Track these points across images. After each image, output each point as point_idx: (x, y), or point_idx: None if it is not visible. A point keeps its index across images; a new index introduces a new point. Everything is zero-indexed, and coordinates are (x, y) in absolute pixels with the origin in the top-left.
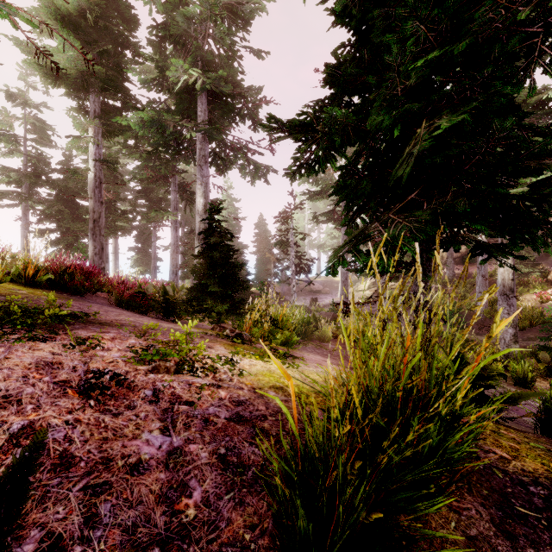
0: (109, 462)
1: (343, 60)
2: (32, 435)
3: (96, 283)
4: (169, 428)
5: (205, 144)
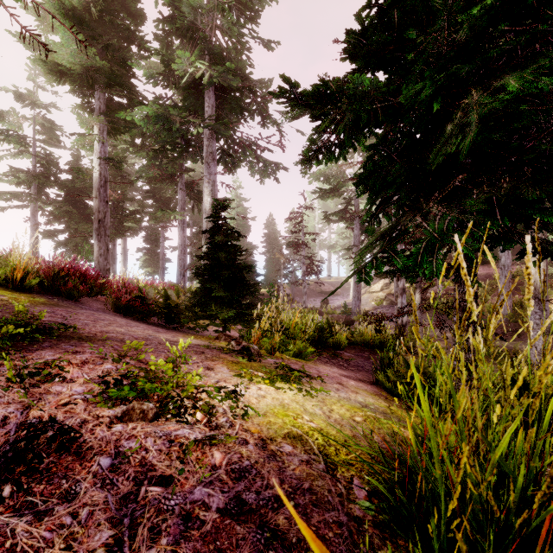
0: None
1: (368, 26)
2: None
3: (94, 286)
4: (124, 540)
5: (213, 140)
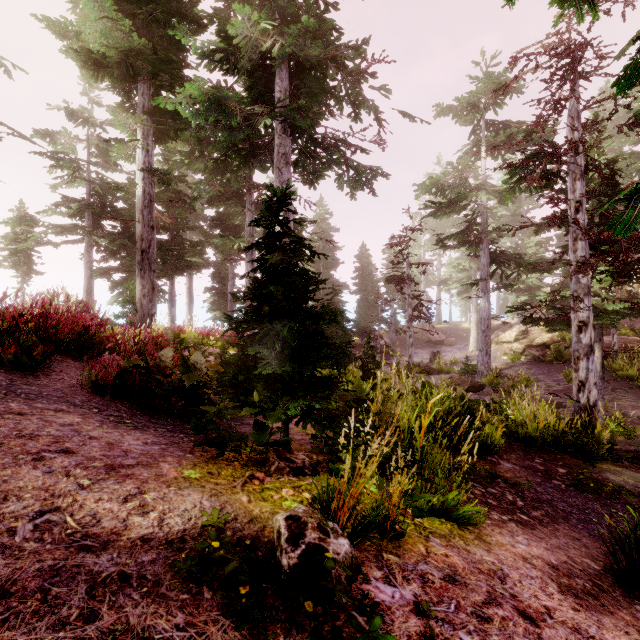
0: None
1: None
2: None
3: (91, 343)
4: None
5: (286, 137)
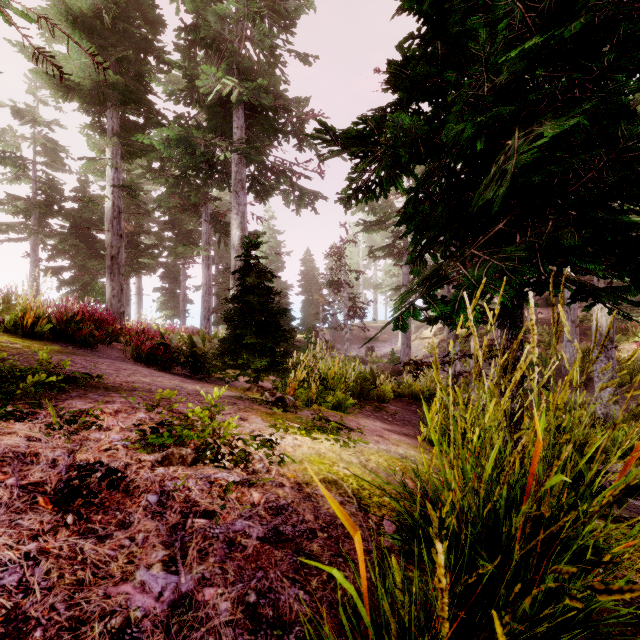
0: (80, 627)
1: (411, 57)
2: None
3: (110, 332)
4: (177, 558)
5: (242, 166)
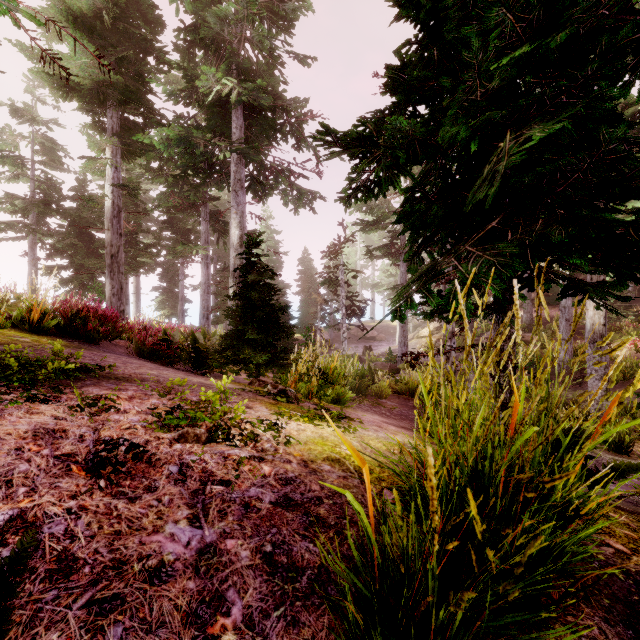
0: (121, 566)
1: (408, 61)
2: (23, 529)
3: (113, 329)
4: (200, 516)
5: (241, 166)
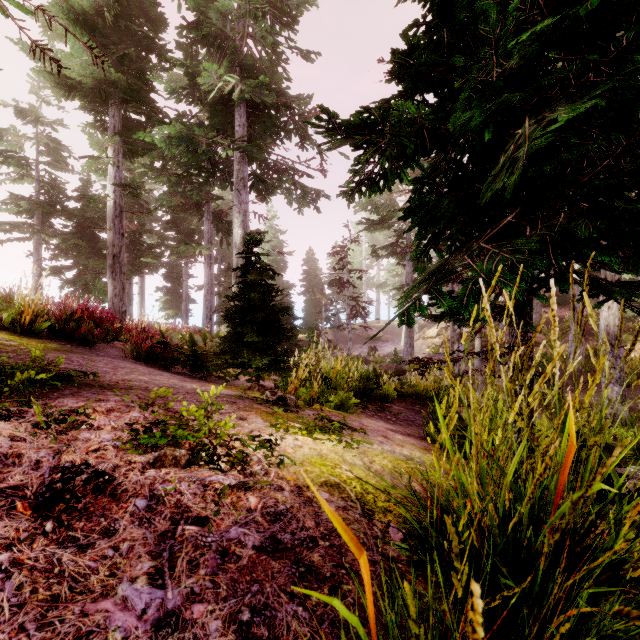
0: None
1: (416, 45)
2: None
3: (110, 330)
4: (164, 570)
5: (244, 164)
